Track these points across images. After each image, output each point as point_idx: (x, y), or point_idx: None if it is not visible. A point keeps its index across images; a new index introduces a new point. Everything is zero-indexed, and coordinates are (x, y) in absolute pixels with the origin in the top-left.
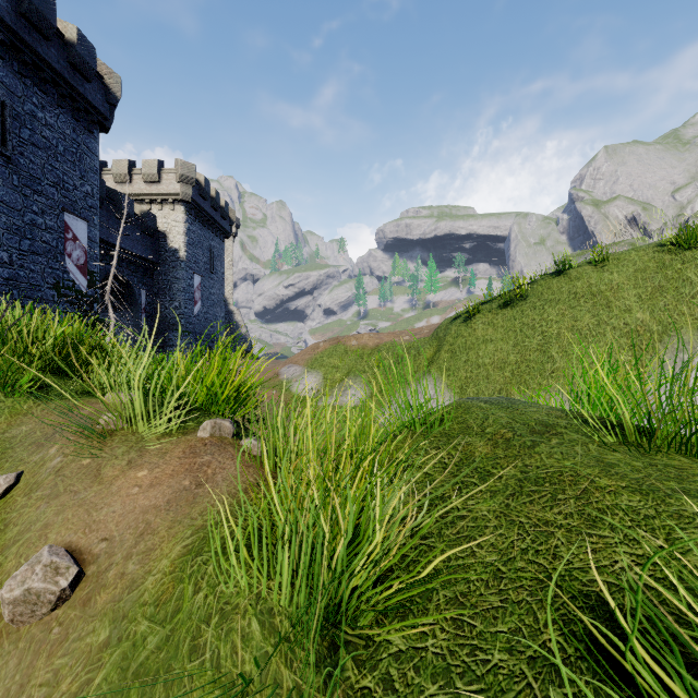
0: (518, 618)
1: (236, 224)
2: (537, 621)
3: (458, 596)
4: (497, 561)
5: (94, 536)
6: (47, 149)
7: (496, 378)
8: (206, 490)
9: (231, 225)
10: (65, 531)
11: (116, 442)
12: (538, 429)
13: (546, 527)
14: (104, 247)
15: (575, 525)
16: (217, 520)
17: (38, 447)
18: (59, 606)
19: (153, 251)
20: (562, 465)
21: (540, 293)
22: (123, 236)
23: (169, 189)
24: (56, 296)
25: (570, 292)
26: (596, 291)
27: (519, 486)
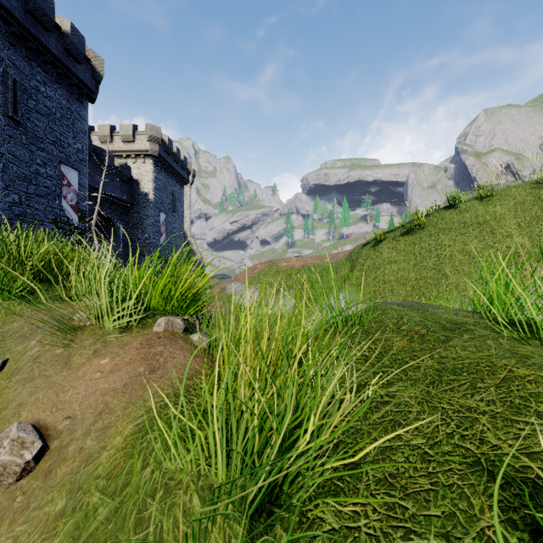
0: (451, 503)
1: (192, 174)
2: (471, 506)
3: (387, 477)
4: (424, 444)
5: (59, 414)
6: (48, 116)
7: (399, 292)
8: (158, 375)
9: (189, 174)
10: (36, 410)
11: (85, 335)
12: (449, 326)
13: (470, 413)
14: (91, 191)
15: (499, 411)
16: (166, 402)
17: (24, 340)
18: (24, 477)
19: (129, 194)
20: (477, 356)
21: (435, 223)
22: (106, 183)
23: (141, 146)
24: (54, 228)
25: (460, 222)
26: (482, 221)
27: (438, 376)
